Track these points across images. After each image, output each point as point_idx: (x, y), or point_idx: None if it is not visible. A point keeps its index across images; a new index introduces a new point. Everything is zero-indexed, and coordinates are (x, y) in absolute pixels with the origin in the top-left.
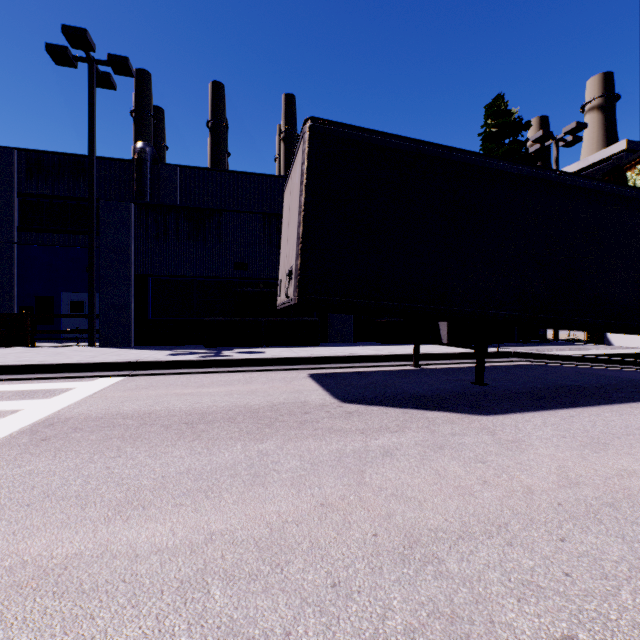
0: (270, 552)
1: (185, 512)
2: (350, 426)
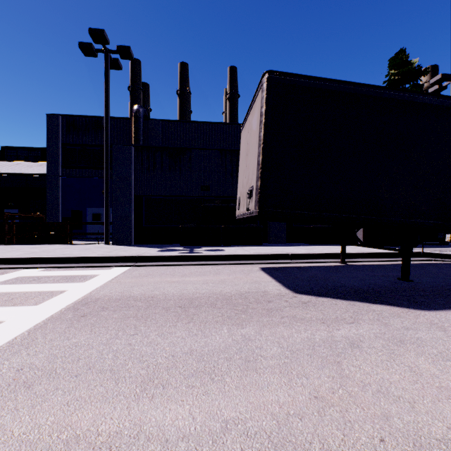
0: (285, 450)
1: (197, 394)
2: (310, 315)
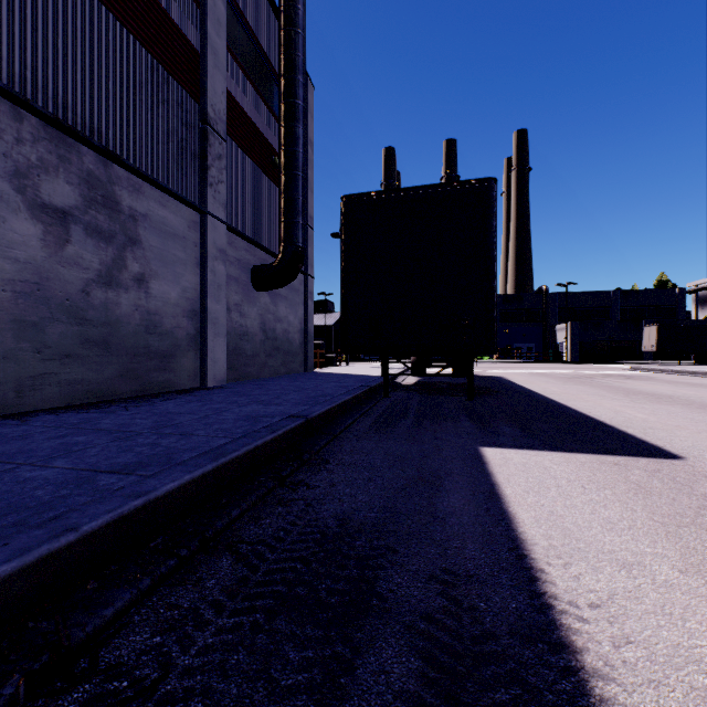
0: None
1: None
2: None
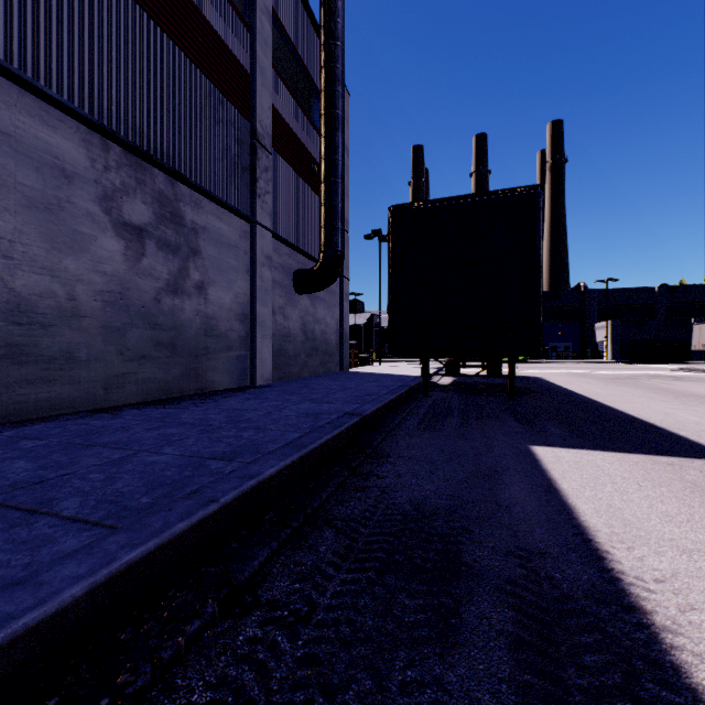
0: None
1: None
2: None
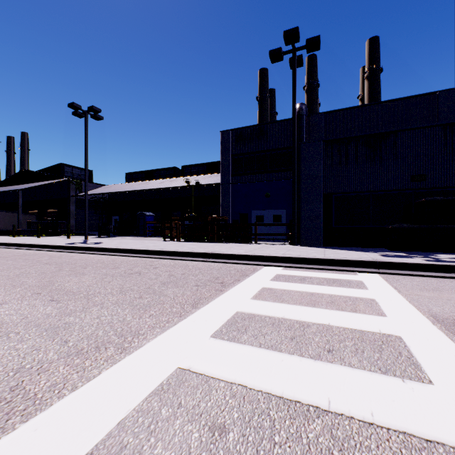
0: None
1: None
2: None
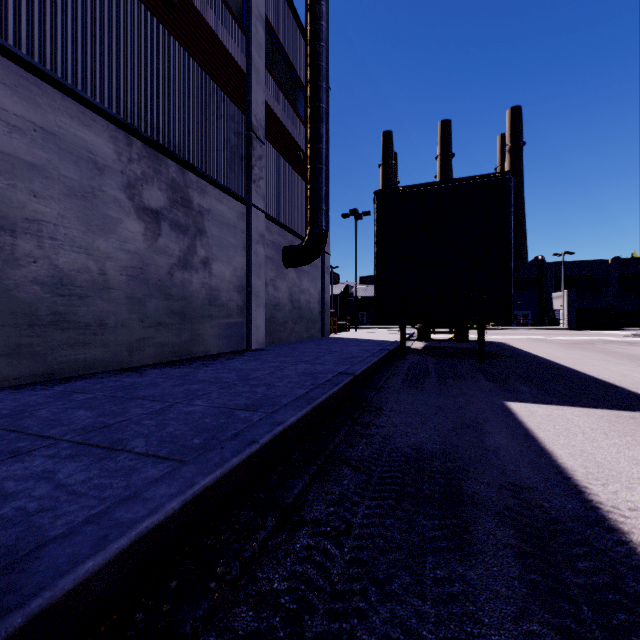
0: None
1: None
2: None
